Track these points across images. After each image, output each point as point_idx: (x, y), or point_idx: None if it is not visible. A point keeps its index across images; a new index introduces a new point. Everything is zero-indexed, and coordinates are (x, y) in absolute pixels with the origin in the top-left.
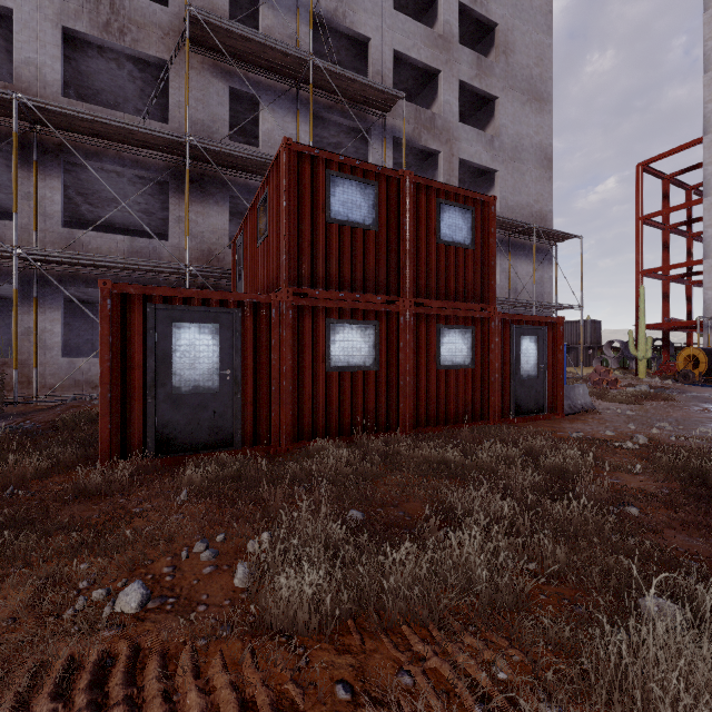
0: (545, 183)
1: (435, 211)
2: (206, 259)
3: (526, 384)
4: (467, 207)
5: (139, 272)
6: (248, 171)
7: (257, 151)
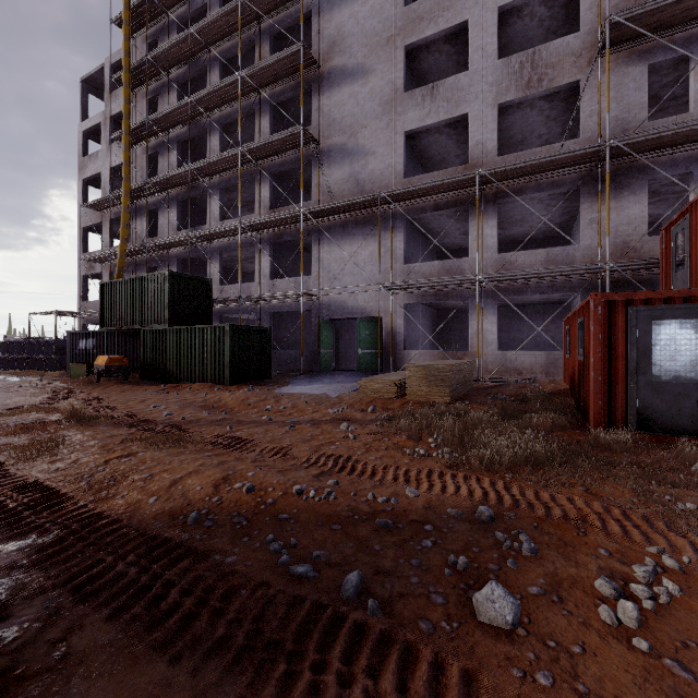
0: None
1: None
2: (619, 253)
3: None
4: None
5: (554, 277)
6: (675, 145)
7: (694, 119)
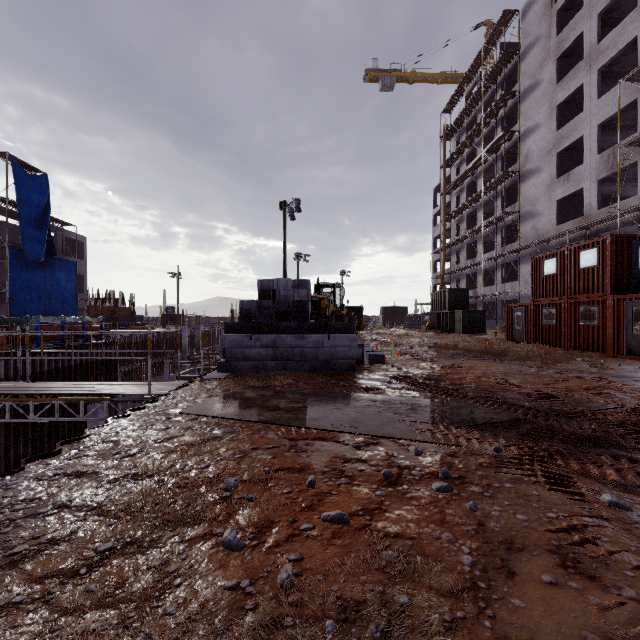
0: None
1: (578, 257)
2: None
3: (637, 337)
4: (594, 247)
5: None
6: None
7: None
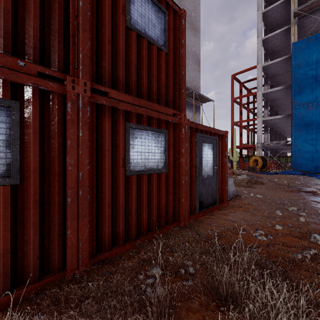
0: (197, 72)
1: None
2: None
3: (206, 183)
4: (160, 6)
5: None
6: None
7: None
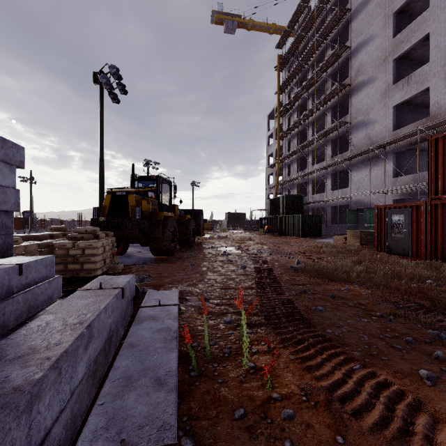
0: None
1: None
2: None
3: None
4: None
5: None
6: None
7: None
